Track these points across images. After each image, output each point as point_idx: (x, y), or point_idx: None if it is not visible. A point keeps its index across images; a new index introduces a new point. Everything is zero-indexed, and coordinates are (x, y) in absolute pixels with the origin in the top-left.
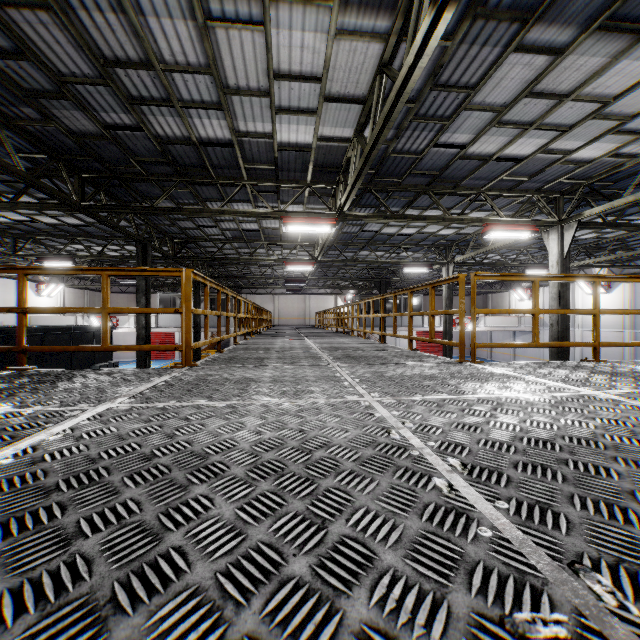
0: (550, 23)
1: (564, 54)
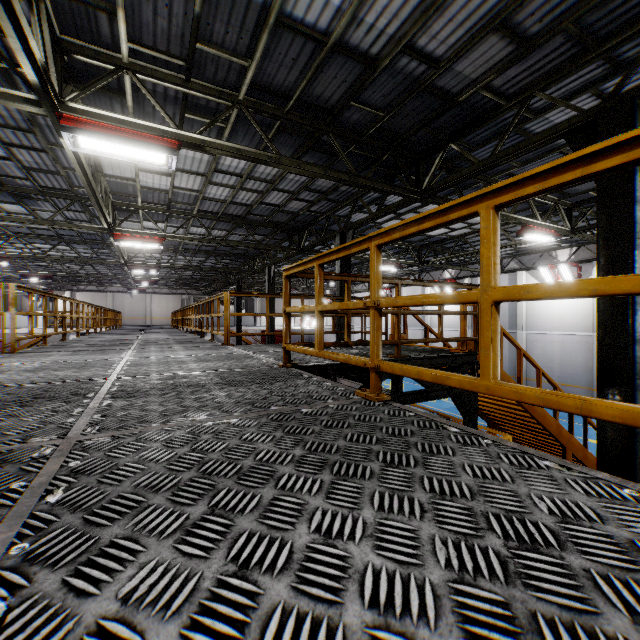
0: None
1: None
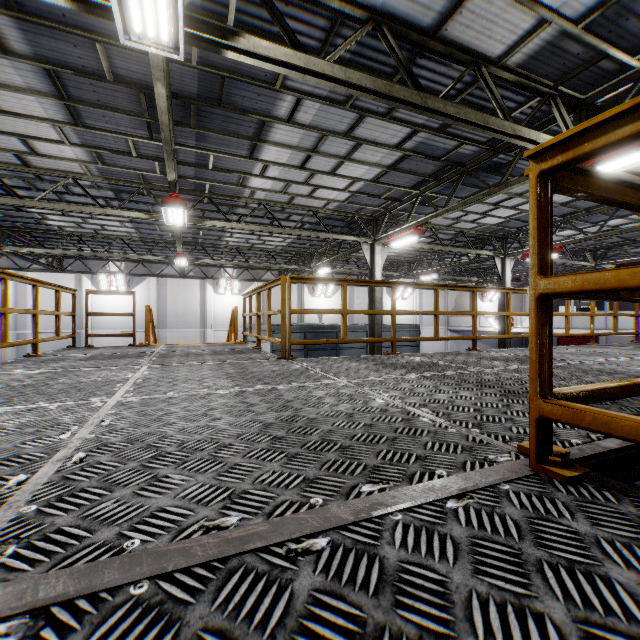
0: (23, 29)
1: (9, 56)
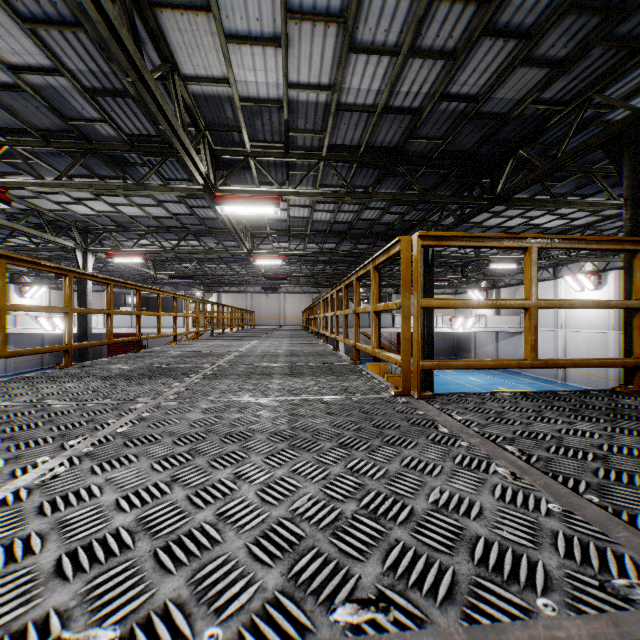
0: None
1: None
